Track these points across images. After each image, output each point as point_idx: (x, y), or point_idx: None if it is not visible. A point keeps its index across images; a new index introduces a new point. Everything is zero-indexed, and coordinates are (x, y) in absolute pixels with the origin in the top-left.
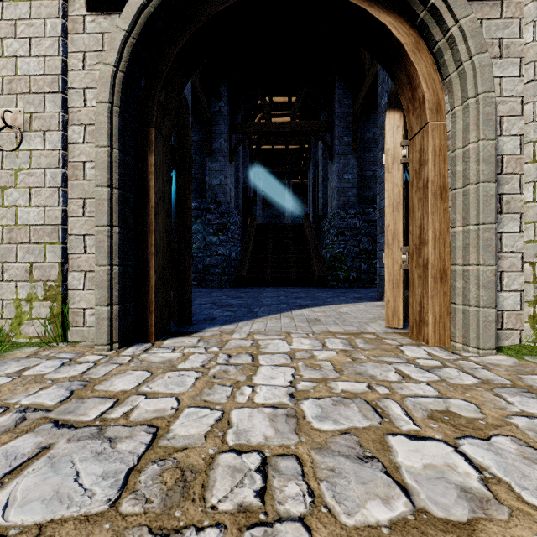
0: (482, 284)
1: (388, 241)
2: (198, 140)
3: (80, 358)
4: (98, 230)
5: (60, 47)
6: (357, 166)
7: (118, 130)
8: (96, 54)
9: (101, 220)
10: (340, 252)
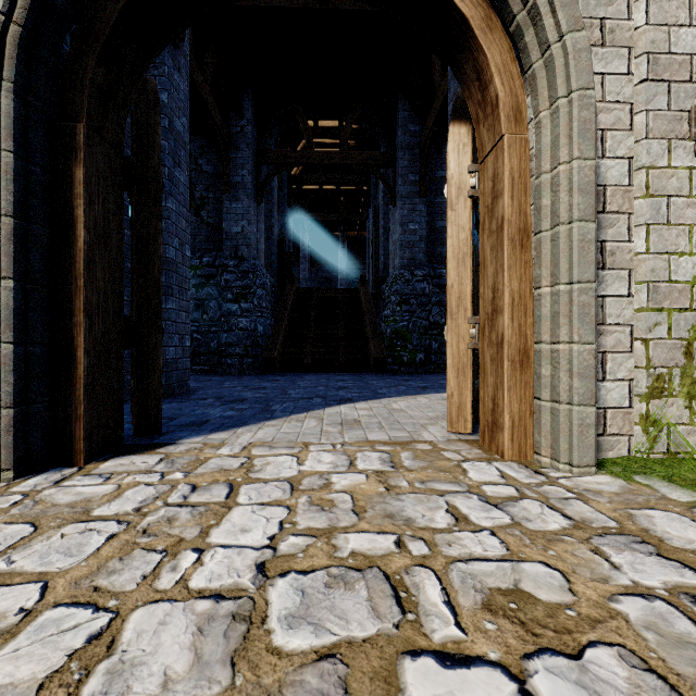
0: (577, 371)
1: (451, 308)
2: (212, 171)
3: None
4: None
5: None
6: (427, 213)
7: (12, 120)
8: None
9: None
10: (404, 326)
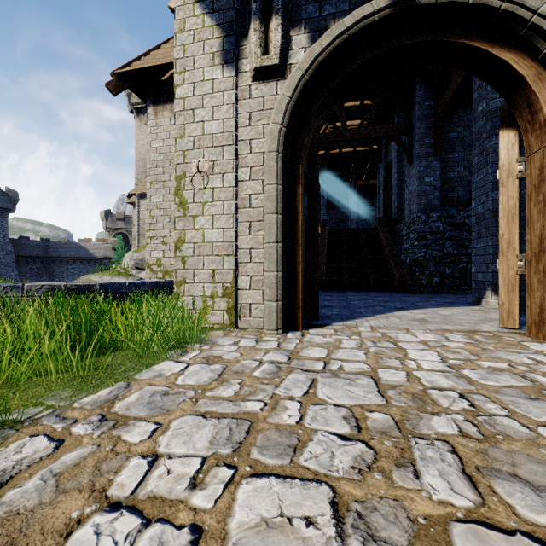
0: None
1: (502, 249)
2: None
3: (262, 338)
4: (269, 246)
5: (234, 111)
6: (440, 168)
7: (281, 171)
8: (258, 113)
9: (271, 238)
10: (421, 256)
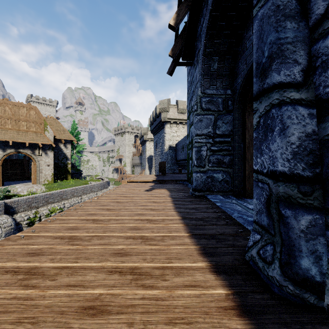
0: (38, 179)
1: (32, 175)
2: None
3: None
4: None
5: None
6: None
7: None
8: None
9: None
10: None
